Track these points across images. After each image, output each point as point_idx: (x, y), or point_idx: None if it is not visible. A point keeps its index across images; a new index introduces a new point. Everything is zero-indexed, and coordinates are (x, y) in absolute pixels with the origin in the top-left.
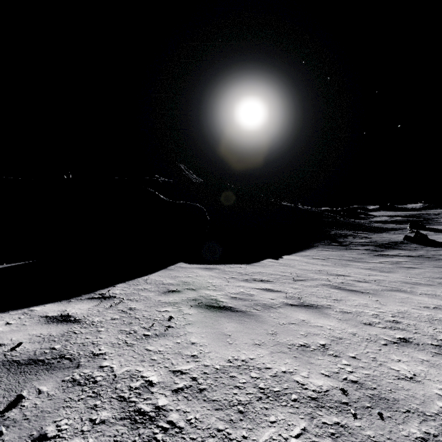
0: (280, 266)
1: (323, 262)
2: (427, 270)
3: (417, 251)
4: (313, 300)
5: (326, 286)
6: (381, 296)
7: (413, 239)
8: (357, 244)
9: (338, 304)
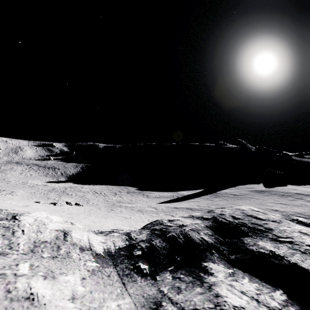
0: (306, 186)
1: None
2: None
3: None
4: None
5: None
6: None
7: None
8: None
9: None
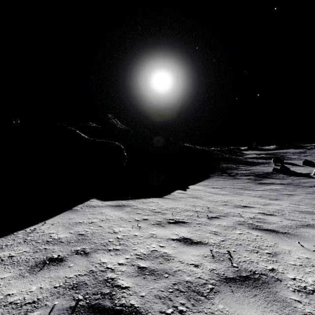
0: (189, 199)
1: (221, 191)
2: (304, 196)
3: (285, 180)
4: (246, 259)
5: (244, 226)
6: (307, 239)
7: (279, 170)
8: (241, 175)
9: (281, 265)
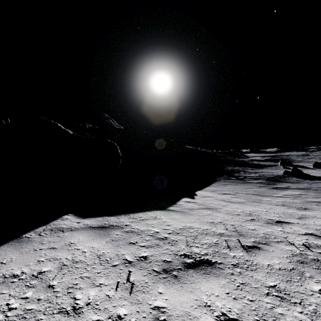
0: (202, 211)
1: (235, 197)
2: None
3: (301, 184)
4: None
5: (312, 269)
6: None
7: (291, 173)
8: (250, 178)
9: None
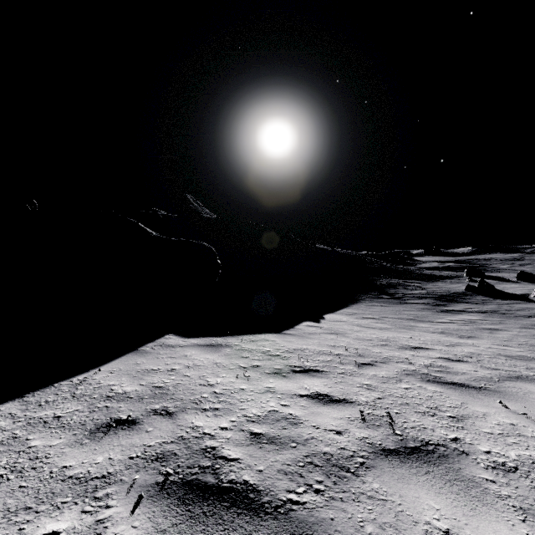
0: (325, 335)
1: (379, 323)
2: (516, 333)
3: (487, 305)
4: (416, 424)
5: (414, 378)
6: (514, 397)
7: (477, 289)
8: (412, 297)
9: (469, 433)
